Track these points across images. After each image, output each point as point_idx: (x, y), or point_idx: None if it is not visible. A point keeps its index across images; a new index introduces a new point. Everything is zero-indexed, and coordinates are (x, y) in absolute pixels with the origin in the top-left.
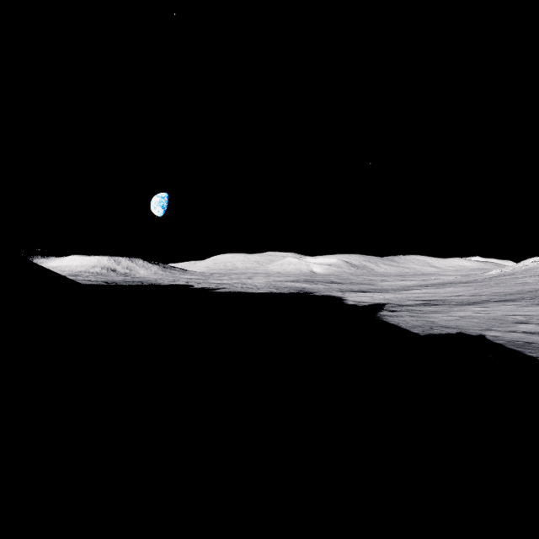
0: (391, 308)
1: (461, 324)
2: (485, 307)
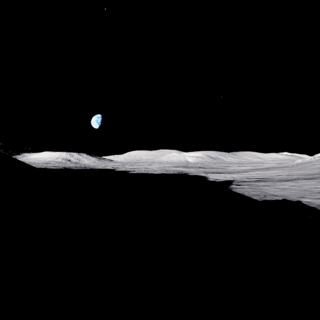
0: (237, 183)
1: (284, 193)
2: (297, 183)
